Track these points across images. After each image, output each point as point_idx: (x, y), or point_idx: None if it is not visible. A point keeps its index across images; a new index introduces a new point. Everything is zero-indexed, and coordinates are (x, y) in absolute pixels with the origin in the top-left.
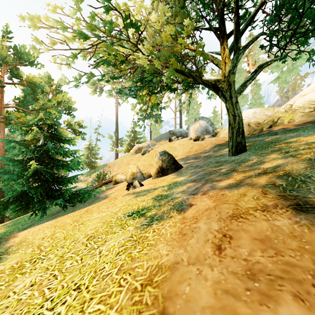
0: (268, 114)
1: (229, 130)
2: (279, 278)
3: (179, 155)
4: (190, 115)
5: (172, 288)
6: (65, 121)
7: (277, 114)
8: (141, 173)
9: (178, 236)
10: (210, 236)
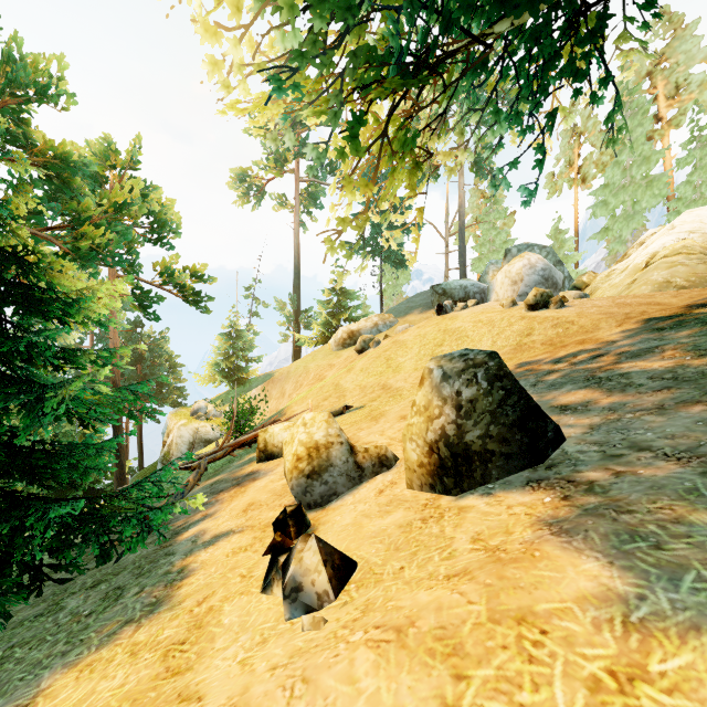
0: None
1: None
2: None
3: None
4: (486, 245)
5: None
6: (156, 265)
7: None
8: (346, 448)
9: None
10: None
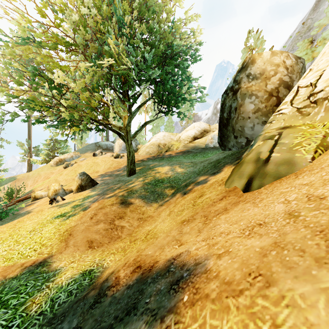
0: (173, 138)
1: (127, 160)
2: (103, 220)
3: (101, 171)
4: None
5: (74, 230)
6: None
7: (173, 141)
8: (63, 189)
9: (80, 218)
10: (90, 215)
